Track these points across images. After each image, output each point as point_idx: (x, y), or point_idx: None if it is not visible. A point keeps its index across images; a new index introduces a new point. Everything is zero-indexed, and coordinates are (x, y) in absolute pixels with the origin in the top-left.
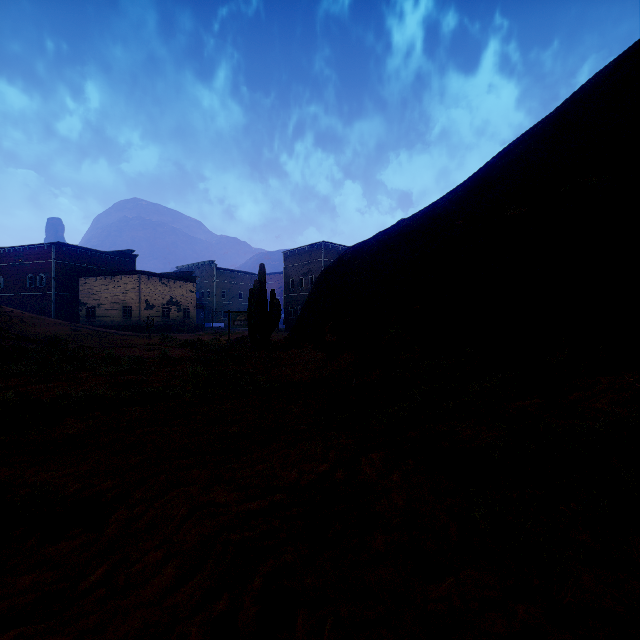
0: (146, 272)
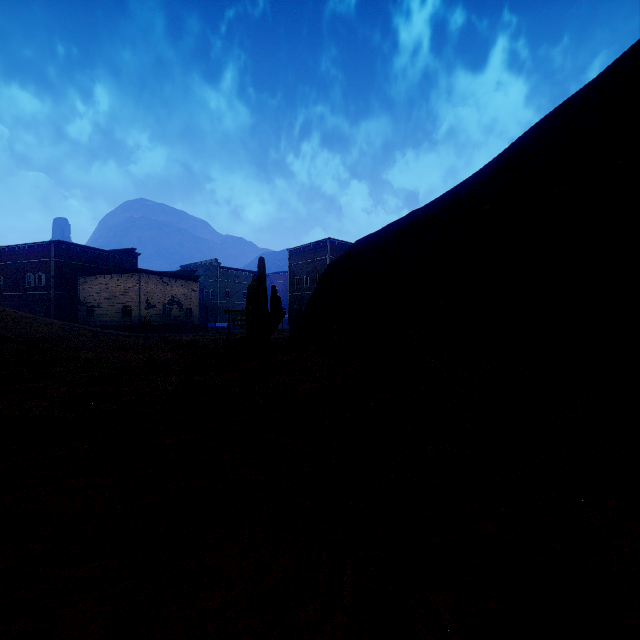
0: (147, 270)
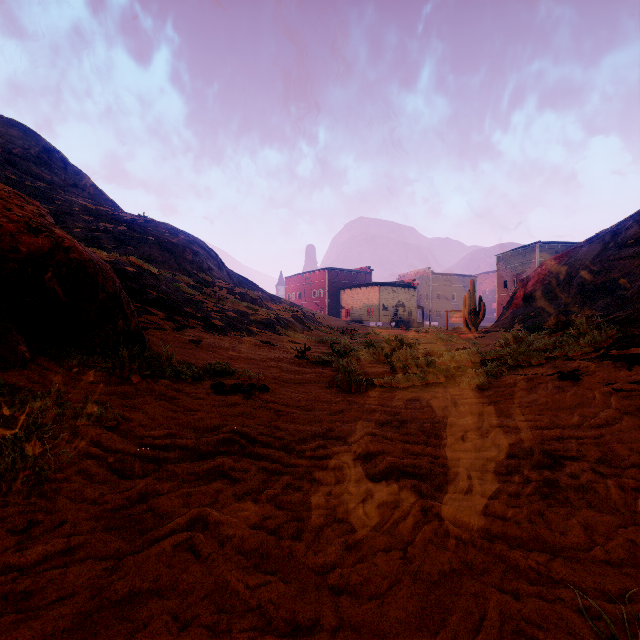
0: (382, 283)
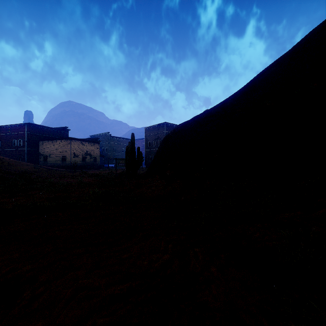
0: (74, 138)
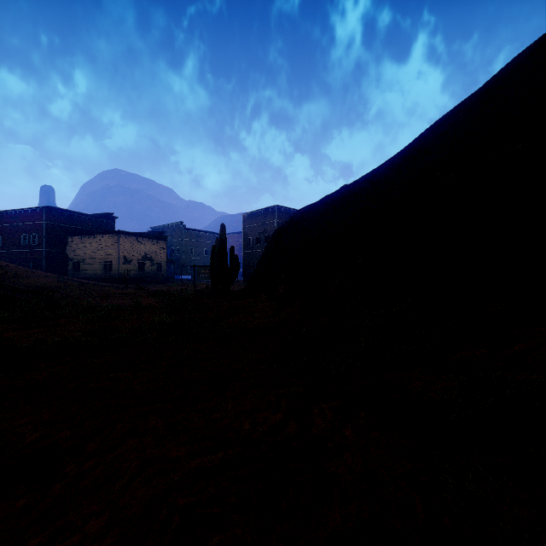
0: (124, 232)
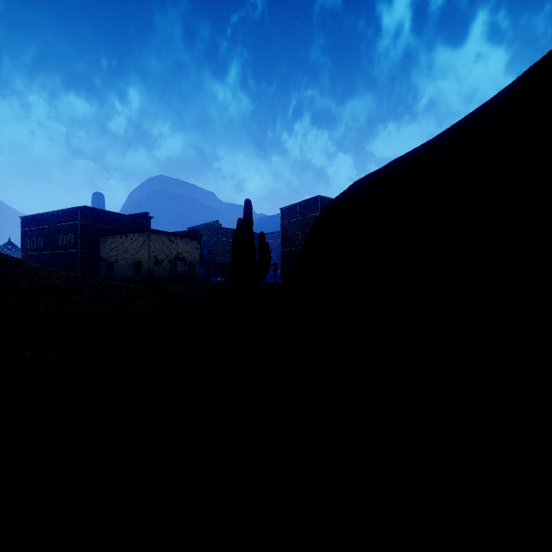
0: (155, 230)
